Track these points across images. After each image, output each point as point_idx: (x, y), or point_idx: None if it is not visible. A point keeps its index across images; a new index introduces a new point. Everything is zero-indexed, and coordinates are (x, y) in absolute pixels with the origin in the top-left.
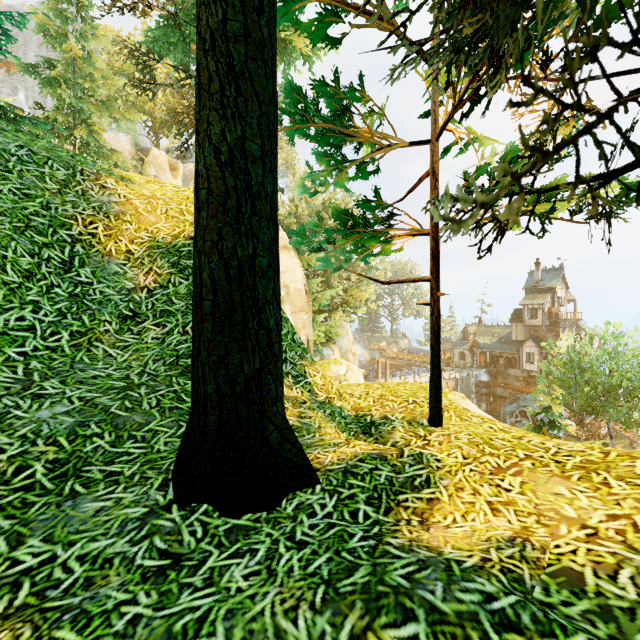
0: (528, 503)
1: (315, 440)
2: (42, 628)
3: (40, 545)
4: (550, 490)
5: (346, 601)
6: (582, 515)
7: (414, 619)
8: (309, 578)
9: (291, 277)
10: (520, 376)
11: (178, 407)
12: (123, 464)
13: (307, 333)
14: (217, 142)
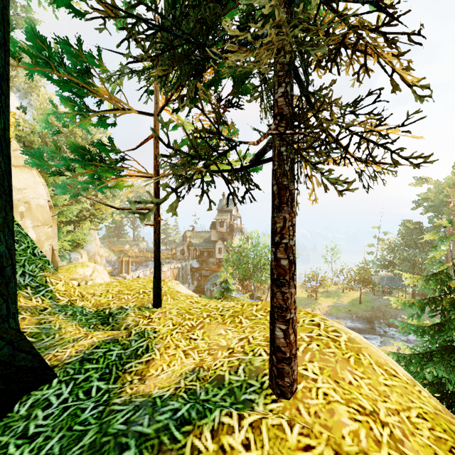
0: (205, 344)
1: (55, 341)
2: None
3: None
4: (216, 333)
5: None
6: (229, 343)
7: (127, 448)
8: None
9: (33, 194)
10: (215, 262)
11: None
12: None
13: (52, 243)
14: None
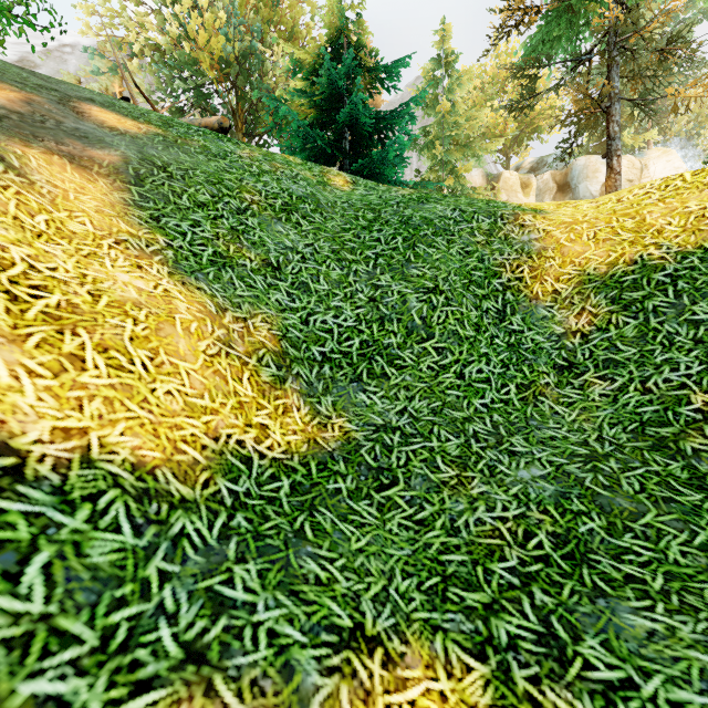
0: None
1: None
2: None
3: (603, 652)
4: None
5: None
6: None
7: None
8: None
9: None
10: None
11: (674, 499)
12: (637, 567)
13: None
14: None
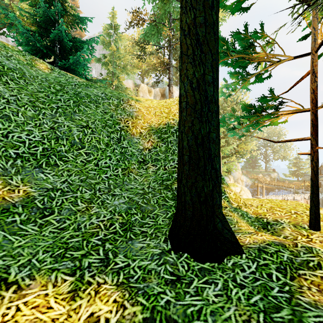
0: None
1: (236, 229)
2: (132, 294)
3: (123, 258)
4: None
5: None
6: None
7: None
8: (252, 306)
9: None
10: None
11: (165, 204)
12: (147, 228)
13: None
14: (191, 78)
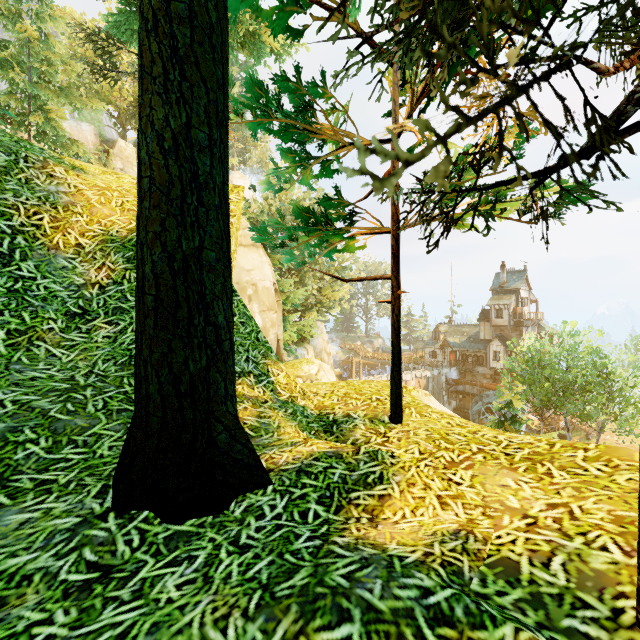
0: (476, 496)
1: (273, 440)
2: None
3: None
4: (498, 482)
5: (281, 605)
6: (525, 505)
7: (349, 620)
8: (246, 583)
9: (259, 275)
10: (487, 374)
11: (127, 409)
12: (59, 471)
13: (277, 332)
14: (160, 128)
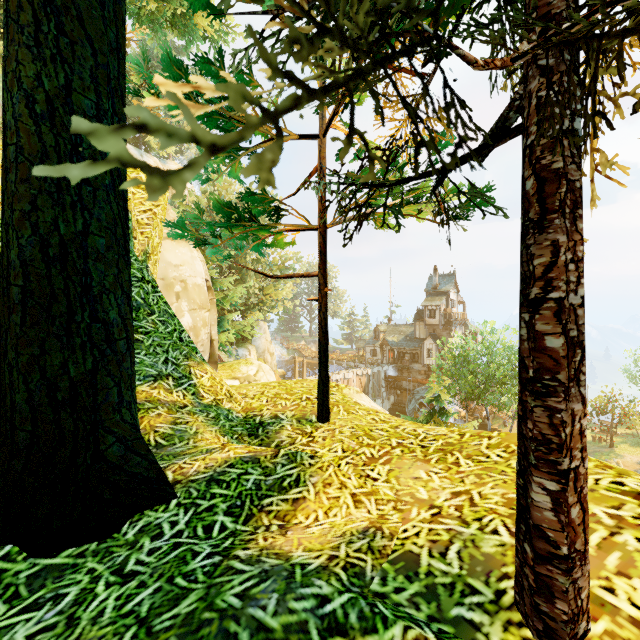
0: (390, 490)
1: (187, 448)
2: None
3: None
4: (411, 475)
5: None
6: (432, 496)
7: None
8: (121, 620)
9: (190, 271)
10: (422, 370)
11: None
12: None
13: (211, 332)
14: (30, 87)
